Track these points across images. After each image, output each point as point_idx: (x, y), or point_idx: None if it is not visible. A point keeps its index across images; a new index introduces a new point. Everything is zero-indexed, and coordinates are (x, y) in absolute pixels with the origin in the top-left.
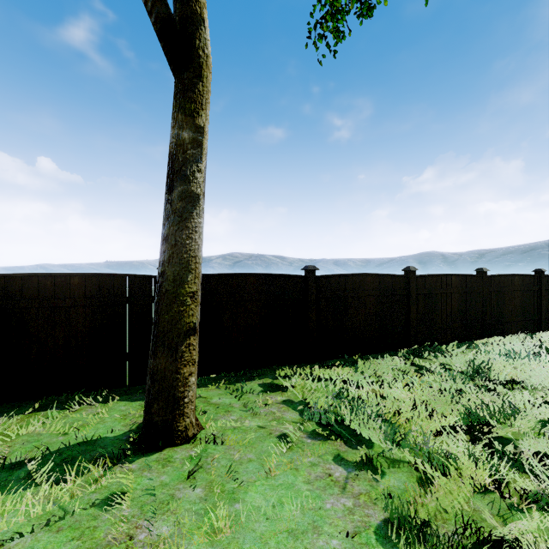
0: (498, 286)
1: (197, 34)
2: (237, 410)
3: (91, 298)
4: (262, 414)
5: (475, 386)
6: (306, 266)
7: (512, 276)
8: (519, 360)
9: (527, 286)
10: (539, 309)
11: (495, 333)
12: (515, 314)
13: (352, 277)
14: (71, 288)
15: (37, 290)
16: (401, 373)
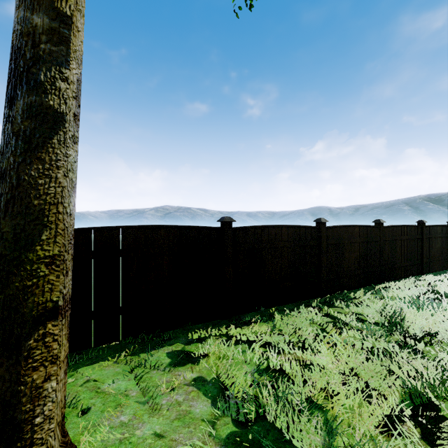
0: (392, 235)
1: None
2: (132, 402)
3: None
4: (164, 408)
5: (397, 344)
6: (222, 217)
7: (402, 227)
8: (428, 310)
9: (412, 236)
10: (421, 254)
11: (389, 277)
12: (404, 260)
13: (269, 229)
14: None
15: None
16: (320, 330)
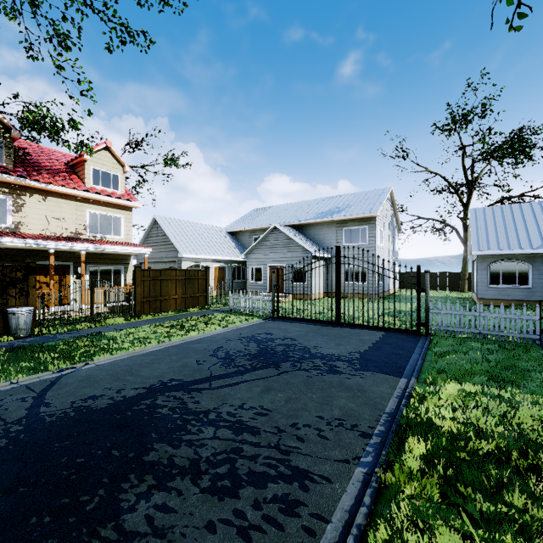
0: None
1: (467, 242)
2: None
3: (448, 276)
4: None
5: None
6: None
7: None
8: None
9: None
10: None
11: None
12: None
13: None
14: (445, 274)
15: (440, 274)
16: None
